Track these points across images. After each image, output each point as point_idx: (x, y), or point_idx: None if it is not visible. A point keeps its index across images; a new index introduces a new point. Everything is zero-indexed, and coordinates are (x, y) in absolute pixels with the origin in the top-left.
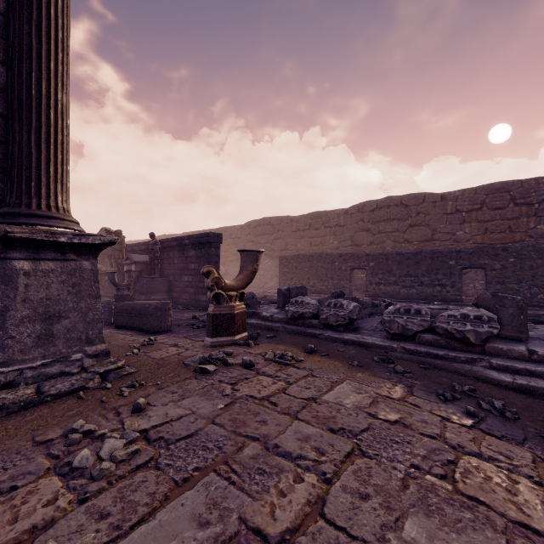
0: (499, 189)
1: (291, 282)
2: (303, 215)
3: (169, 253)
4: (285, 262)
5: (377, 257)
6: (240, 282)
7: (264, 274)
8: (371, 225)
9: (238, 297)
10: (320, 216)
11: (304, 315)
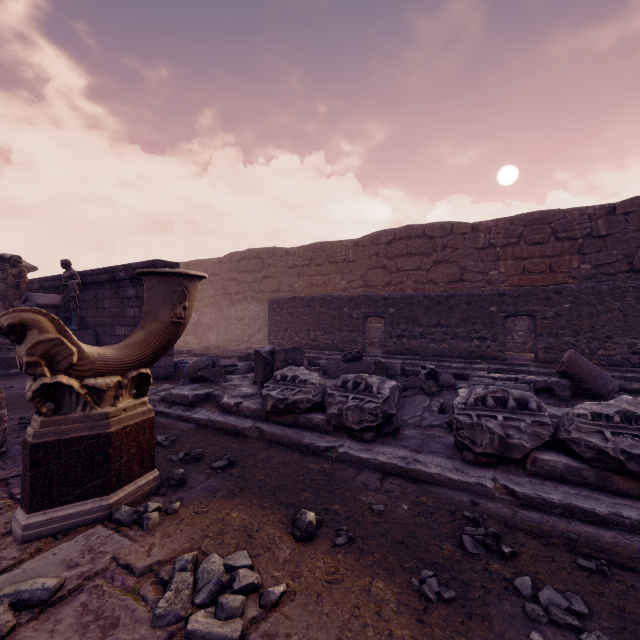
0: (539, 219)
1: (284, 335)
2: (301, 246)
3: (96, 292)
4: (276, 307)
5: (399, 301)
6: (136, 350)
7: (250, 324)
8: (387, 261)
9: (128, 389)
10: (323, 248)
11: (297, 406)
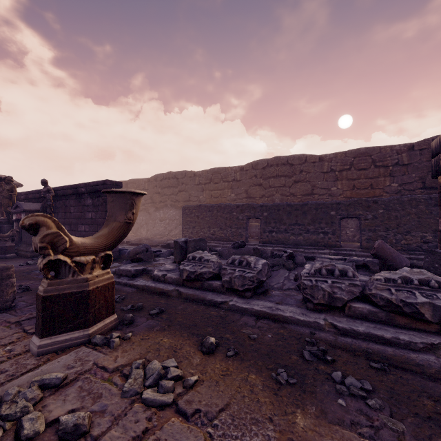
0: (363, 153)
1: (193, 230)
2: (204, 170)
3: (65, 202)
4: (187, 211)
5: (270, 207)
6: (103, 240)
7: (169, 223)
8: (262, 181)
9: (99, 263)
10: (219, 171)
11: (203, 276)
